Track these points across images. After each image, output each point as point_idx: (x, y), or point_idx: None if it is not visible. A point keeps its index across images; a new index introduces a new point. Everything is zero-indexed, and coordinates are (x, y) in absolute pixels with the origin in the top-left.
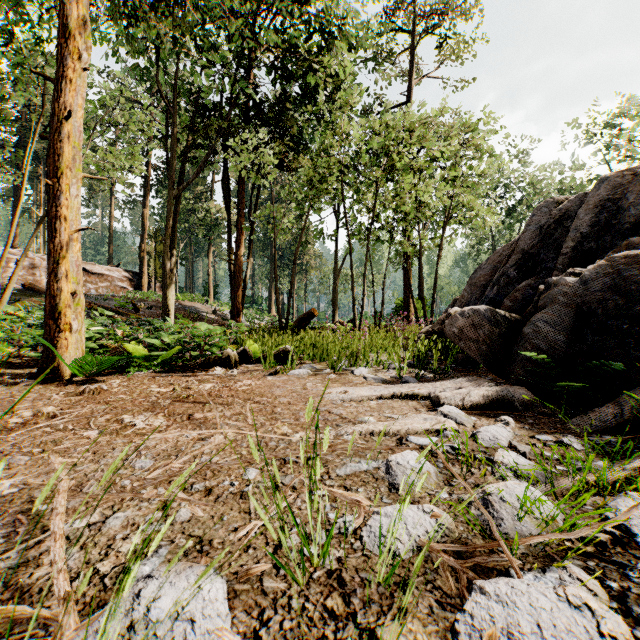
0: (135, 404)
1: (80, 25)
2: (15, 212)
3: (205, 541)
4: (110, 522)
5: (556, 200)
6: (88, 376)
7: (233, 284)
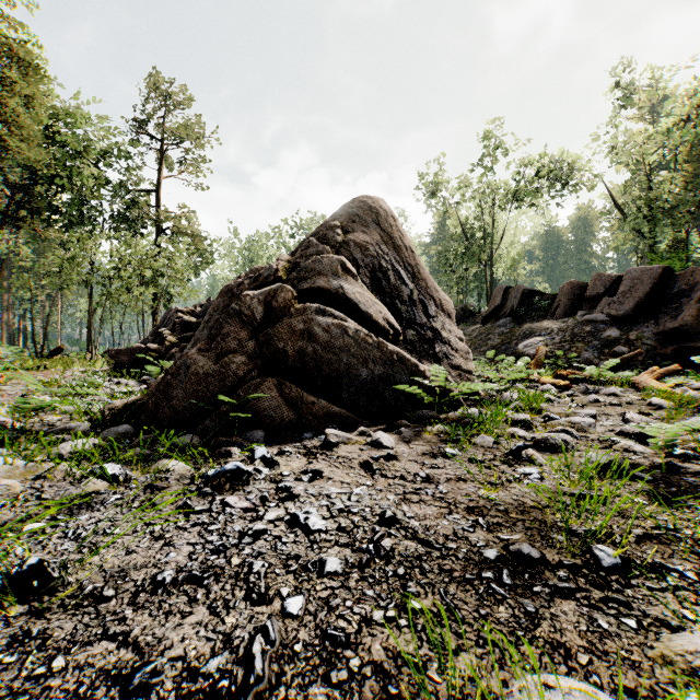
0: None
1: None
2: None
3: None
4: None
5: (172, 309)
6: None
7: None
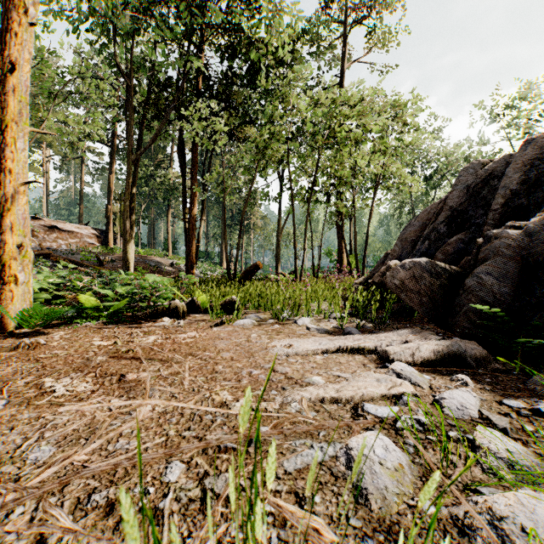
0: (67, 362)
1: None
2: None
3: None
4: None
5: (481, 162)
6: (33, 328)
7: (187, 240)
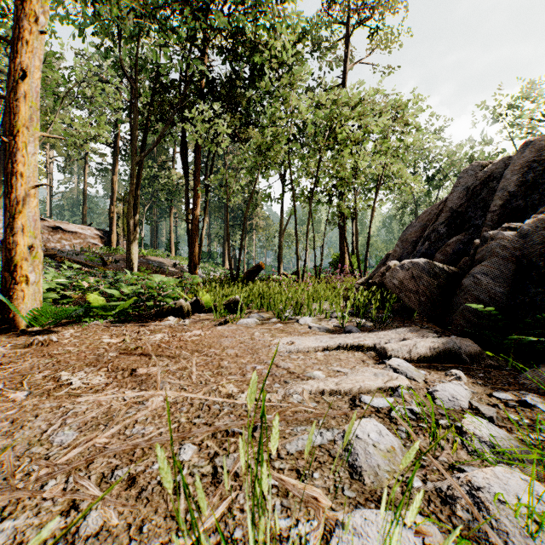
0: (80, 357)
1: None
2: None
3: None
4: None
5: (481, 164)
6: (44, 326)
7: (190, 241)
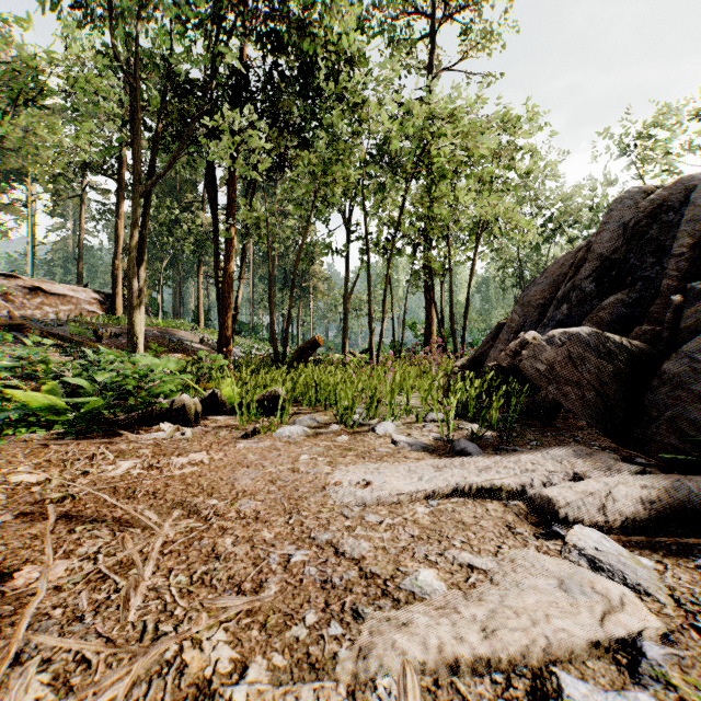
0: None
1: None
2: None
3: None
4: None
5: (644, 189)
6: None
7: (221, 306)
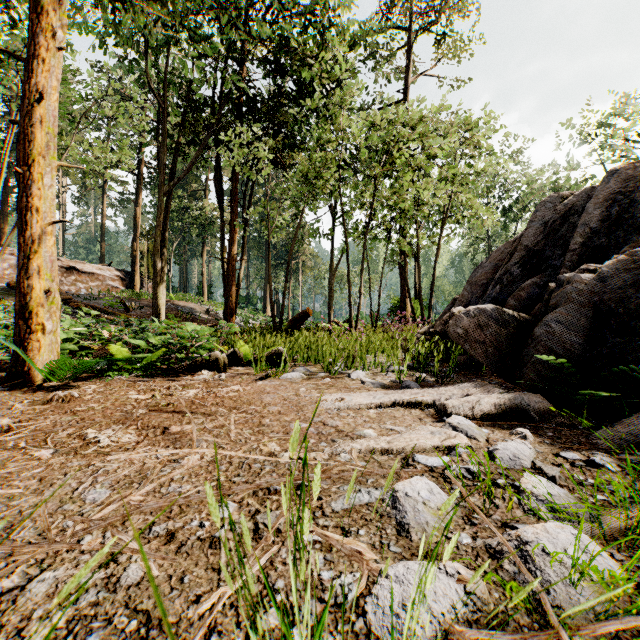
0: (106, 415)
1: (55, 1)
2: (3, 210)
3: (154, 620)
4: (32, 588)
5: (561, 195)
6: (62, 381)
7: (226, 283)
